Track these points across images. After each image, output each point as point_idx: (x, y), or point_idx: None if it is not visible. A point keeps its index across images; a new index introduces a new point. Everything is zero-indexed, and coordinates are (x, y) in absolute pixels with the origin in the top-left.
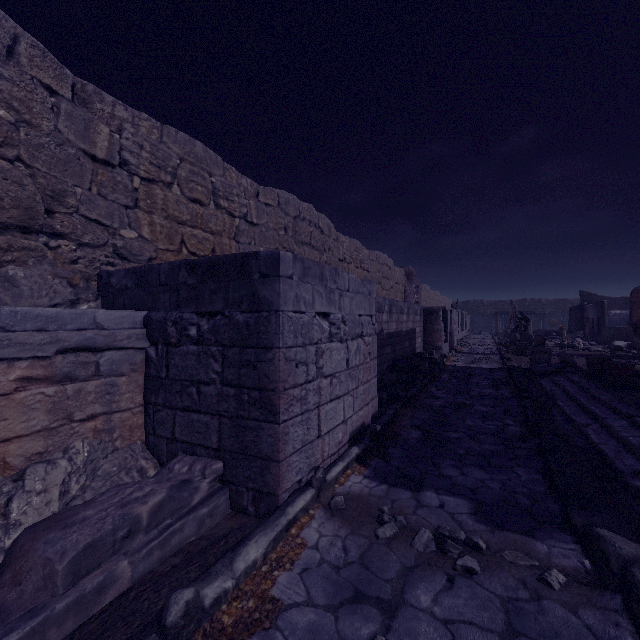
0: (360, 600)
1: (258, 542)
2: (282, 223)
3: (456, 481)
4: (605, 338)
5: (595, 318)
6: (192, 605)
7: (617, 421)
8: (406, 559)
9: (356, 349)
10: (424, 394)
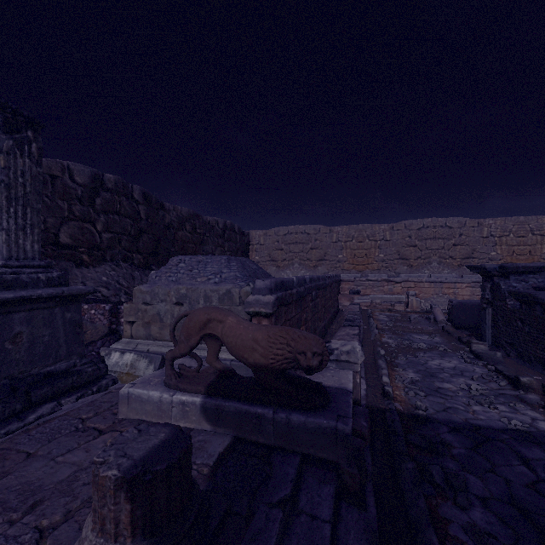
0: None
1: None
2: None
3: None
4: None
5: None
6: None
7: None
8: None
9: None
10: None
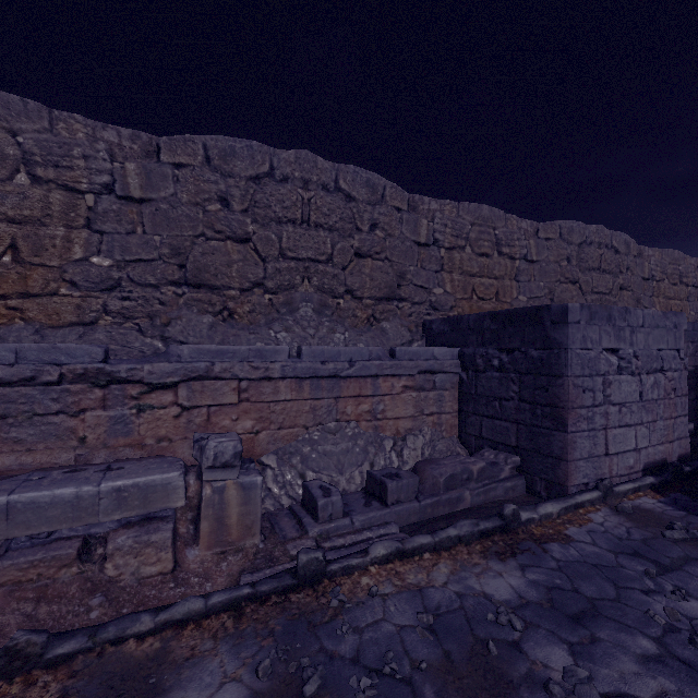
0: (638, 557)
1: (553, 505)
2: (564, 254)
3: None
4: None
5: None
6: (516, 513)
7: None
8: (692, 554)
9: (653, 383)
10: None
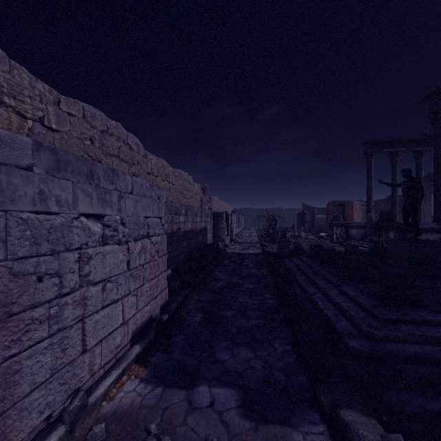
0: None
1: None
2: (87, 134)
3: (227, 366)
4: (315, 231)
5: (310, 219)
6: None
7: (332, 290)
8: None
9: (141, 249)
10: (210, 277)
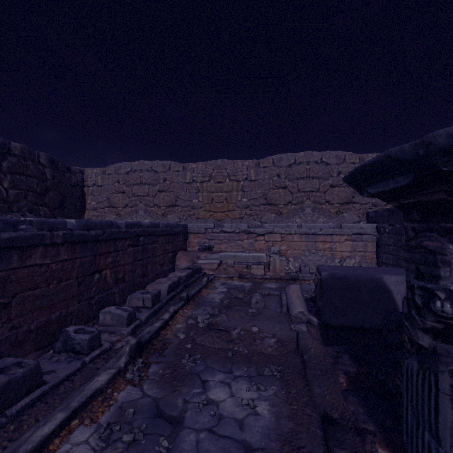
0: None
1: None
2: None
3: None
4: None
5: None
6: None
7: None
8: None
9: None
10: None
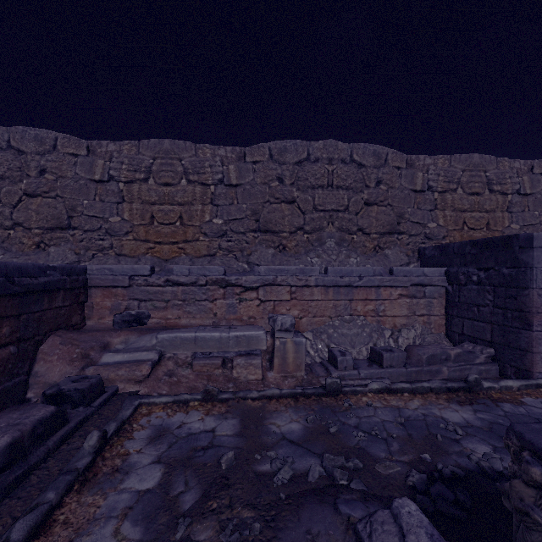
0: None
1: (514, 382)
2: None
3: None
4: None
5: None
6: (477, 380)
7: None
8: None
9: None
10: None
